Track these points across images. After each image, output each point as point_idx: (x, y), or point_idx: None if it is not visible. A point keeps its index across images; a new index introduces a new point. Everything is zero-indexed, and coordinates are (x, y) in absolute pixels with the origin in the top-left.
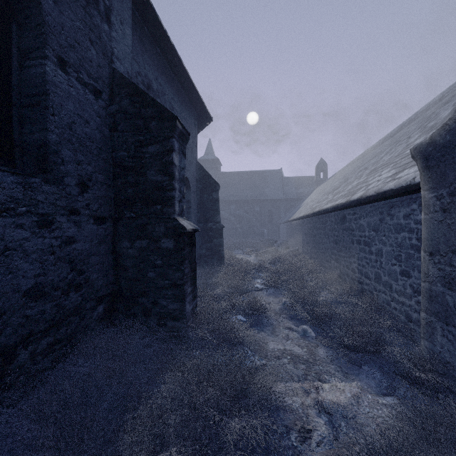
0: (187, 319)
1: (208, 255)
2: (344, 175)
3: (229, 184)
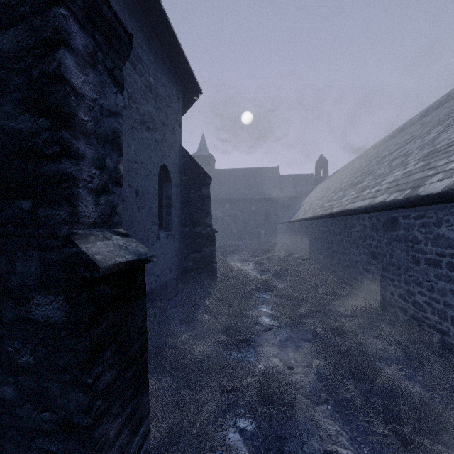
0: None
1: (196, 269)
2: (356, 170)
3: (224, 182)
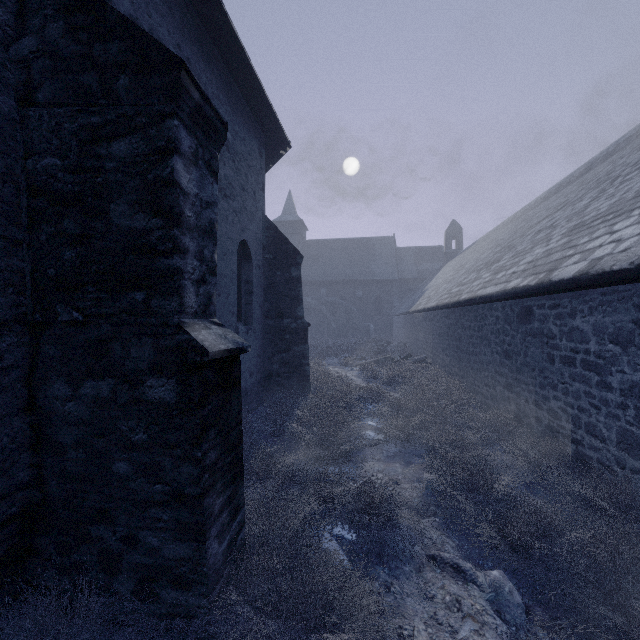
0: (210, 585)
1: (283, 373)
2: (497, 242)
3: (318, 258)
